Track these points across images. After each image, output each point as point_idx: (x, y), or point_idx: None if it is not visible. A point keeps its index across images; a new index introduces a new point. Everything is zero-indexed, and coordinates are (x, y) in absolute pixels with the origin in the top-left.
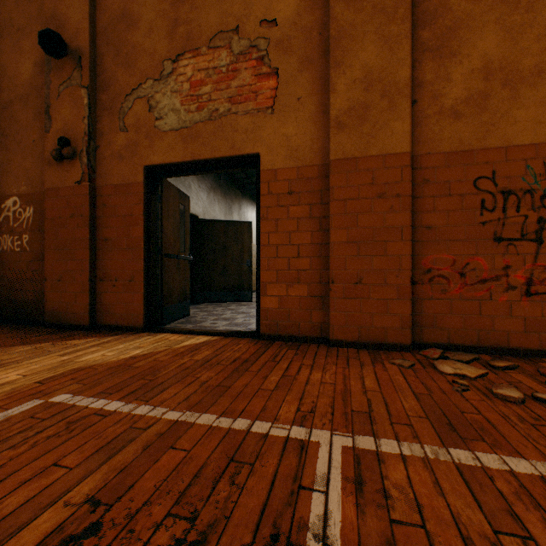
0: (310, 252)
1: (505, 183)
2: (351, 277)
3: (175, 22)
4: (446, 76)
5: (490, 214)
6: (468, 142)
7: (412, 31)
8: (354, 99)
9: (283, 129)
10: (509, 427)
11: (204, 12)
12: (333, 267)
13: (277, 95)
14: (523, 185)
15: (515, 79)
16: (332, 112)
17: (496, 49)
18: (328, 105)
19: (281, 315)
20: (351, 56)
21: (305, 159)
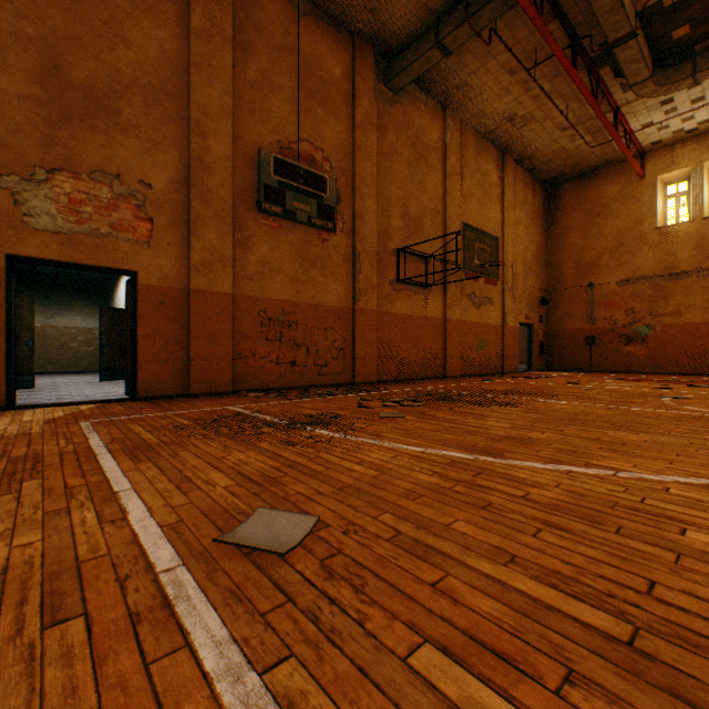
0: (176, 341)
1: (270, 315)
2: (203, 357)
3: (51, 139)
4: (248, 259)
5: (265, 328)
6: (257, 293)
7: (233, 230)
8: (205, 258)
9: (158, 260)
10: (274, 400)
11: (86, 147)
12: (193, 351)
13: (153, 237)
14: (276, 317)
15: (274, 270)
16: (193, 261)
17: (267, 254)
18: (188, 254)
19: (156, 382)
20: (203, 233)
21: (174, 283)
